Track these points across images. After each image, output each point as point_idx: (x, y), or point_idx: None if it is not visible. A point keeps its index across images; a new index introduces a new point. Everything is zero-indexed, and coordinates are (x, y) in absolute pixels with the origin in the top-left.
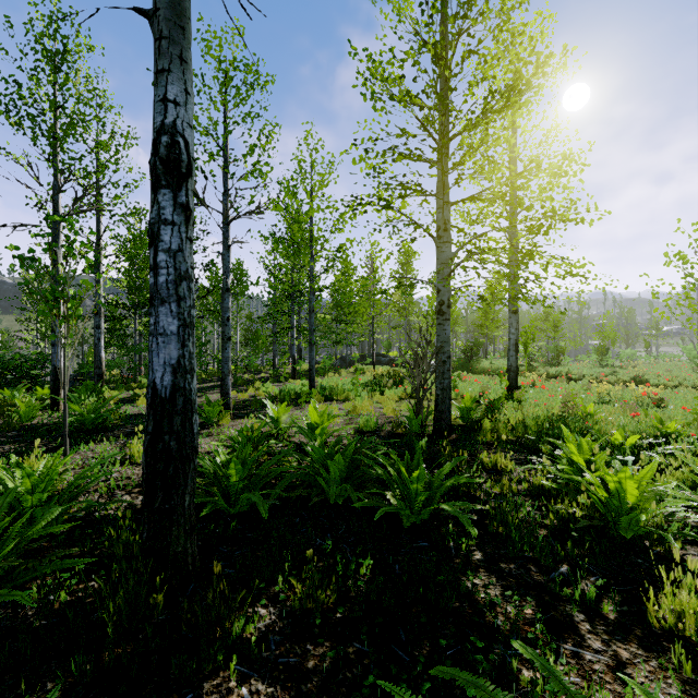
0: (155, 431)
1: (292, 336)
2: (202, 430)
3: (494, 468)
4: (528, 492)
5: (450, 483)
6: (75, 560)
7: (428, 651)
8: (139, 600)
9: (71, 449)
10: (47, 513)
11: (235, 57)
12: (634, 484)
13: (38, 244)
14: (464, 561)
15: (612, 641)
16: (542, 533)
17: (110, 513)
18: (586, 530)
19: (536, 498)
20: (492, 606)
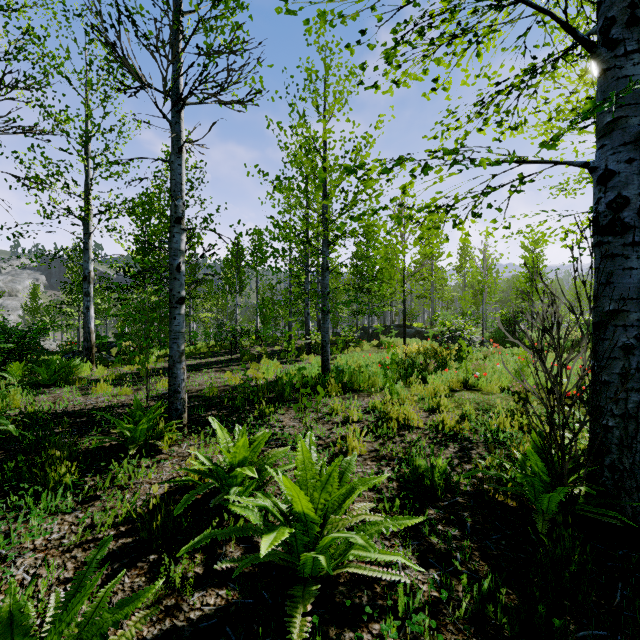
0: None
1: (307, 304)
2: (101, 472)
3: None
4: None
5: None
6: None
7: None
8: None
9: None
10: None
11: None
12: None
13: None
14: None
15: None
16: None
17: None
18: None
19: None
20: None
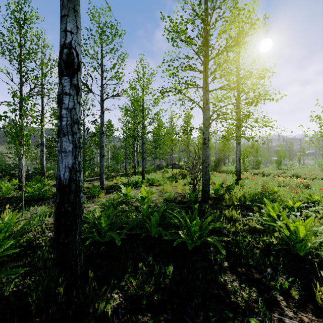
0: (60, 202)
1: (134, 155)
2: (90, 199)
3: (231, 218)
4: (248, 230)
5: (211, 227)
6: (18, 269)
7: (202, 318)
8: (50, 291)
9: (26, 209)
10: (5, 244)
11: (106, 21)
12: (303, 227)
13: (9, 109)
14: (219, 267)
15: (298, 312)
16: (257, 252)
17: (41, 242)
18: (279, 250)
19: (252, 233)
20: (234, 292)
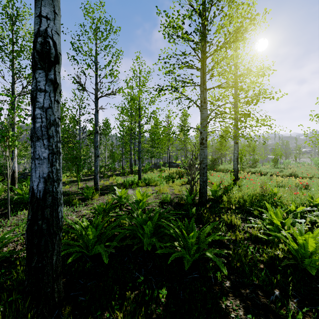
0: (32, 218)
1: (131, 154)
2: (83, 202)
3: (230, 223)
4: (249, 238)
5: (211, 239)
6: None
7: None
8: None
9: (13, 214)
10: None
11: (100, 17)
12: (313, 240)
13: None
14: (219, 287)
15: None
16: (261, 266)
17: (20, 257)
18: (286, 265)
19: (254, 243)
20: None
